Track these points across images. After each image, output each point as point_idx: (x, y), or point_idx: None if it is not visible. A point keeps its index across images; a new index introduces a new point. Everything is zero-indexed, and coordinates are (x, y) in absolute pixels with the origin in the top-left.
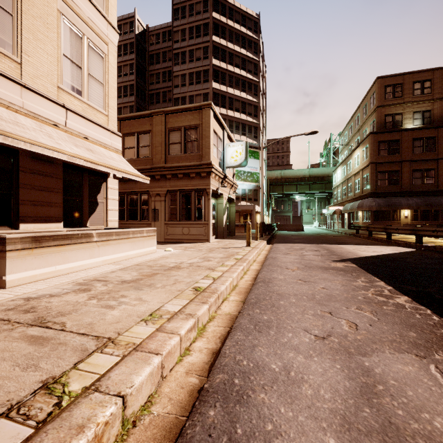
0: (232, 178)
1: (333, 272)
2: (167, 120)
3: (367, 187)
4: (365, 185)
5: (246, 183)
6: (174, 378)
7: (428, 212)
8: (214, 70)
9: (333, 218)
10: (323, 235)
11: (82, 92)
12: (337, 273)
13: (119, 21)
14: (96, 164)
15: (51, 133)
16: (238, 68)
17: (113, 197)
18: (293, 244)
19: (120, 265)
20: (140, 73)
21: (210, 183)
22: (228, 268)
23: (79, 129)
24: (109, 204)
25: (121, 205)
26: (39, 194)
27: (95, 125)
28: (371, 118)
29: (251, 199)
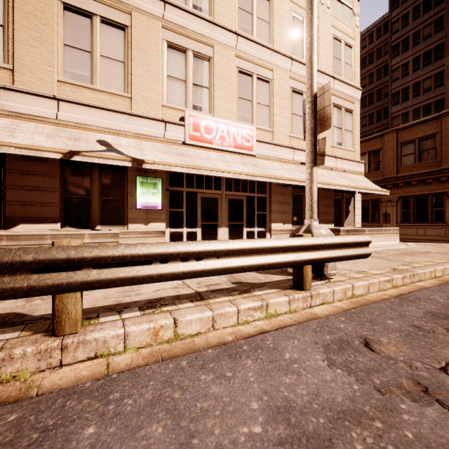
0: None
1: None
2: (399, 135)
3: None
4: None
5: None
6: (448, 276)
7: None
8: None
9: None
10: None
11: (341, 143)
12: None
13: None
14: (358, 188)
15: (333, 175)
16: None
17: (358, 206)
18: None
19: (381, 248)
20: None
21: None
22: None
23: (341, 167)
24: (355, 211)
25: None
26: (325, 209)
27: (349, 161)
28: None
29: None
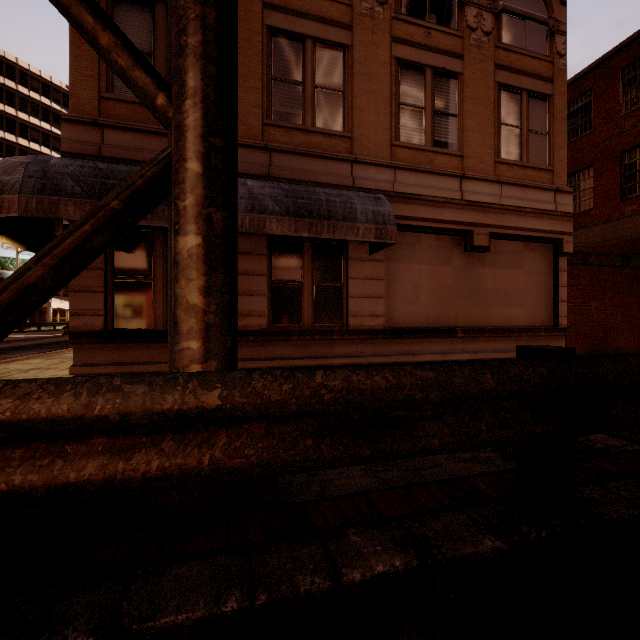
0: None
1: None
2: None
3: None
4: None
5: None
6: None
7: None
8: None
9: None
10: None
11: None
12: None
13: None
14: None
15: None
16: (37, 144)
17: None
18: None
19: None
20: None
21: None
22: None
23: None
24: None
25: None
26: None
27: None
28: None
29: (59, 294)
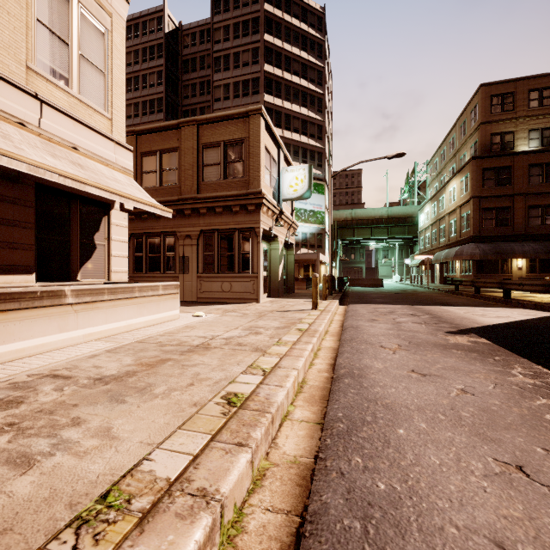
0: (291, 216)
1: (461, 354)
2: (201, 132)
3: (467, 229)
4: (465, 226)
5: (308, 224)
6: None
7: (549, 261)
8: (266, 79)
9: (419, 270)
10: (411, 293)
11: (68, 80)
12: (468, 356)
13: (144, 17)
14: (82, 183)
15: (9, 134)
16: (297, 77)
17: (120, 238)
18: (376, 305)
19: (113, 342)
20: (170, 83)
21: (261, 220)
22: (289, 349)
23: (63, 134)
24: (112, 248)
25: (138, 251)
26: None
27: (90, 131)
28: (472, 139)
29: (314, 246)
